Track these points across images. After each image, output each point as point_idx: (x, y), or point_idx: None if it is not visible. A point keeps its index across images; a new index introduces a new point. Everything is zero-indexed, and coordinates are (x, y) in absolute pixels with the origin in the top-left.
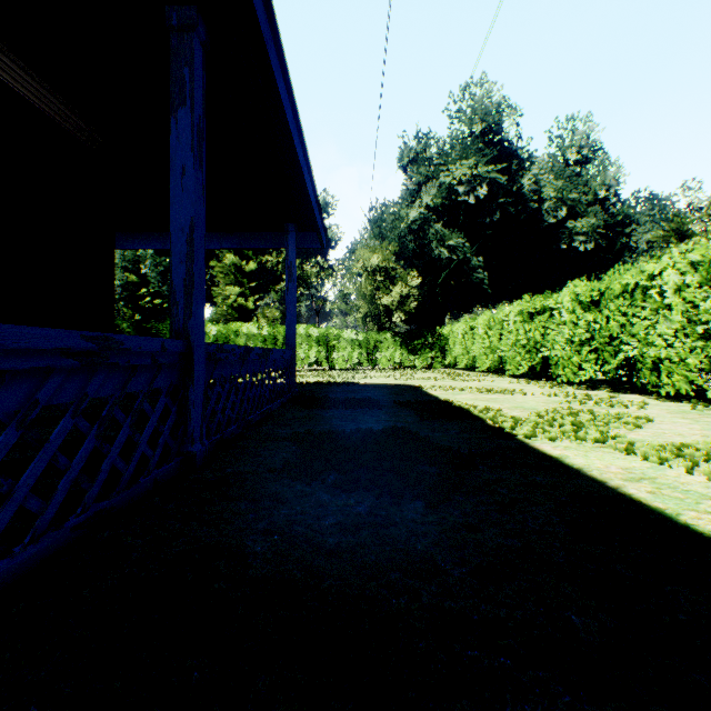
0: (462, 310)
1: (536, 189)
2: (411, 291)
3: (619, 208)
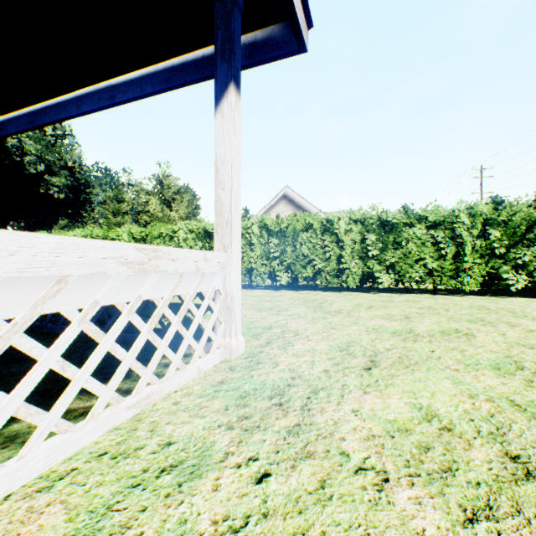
0: None
1: (20, 145)
2: None
3: (84, 175)
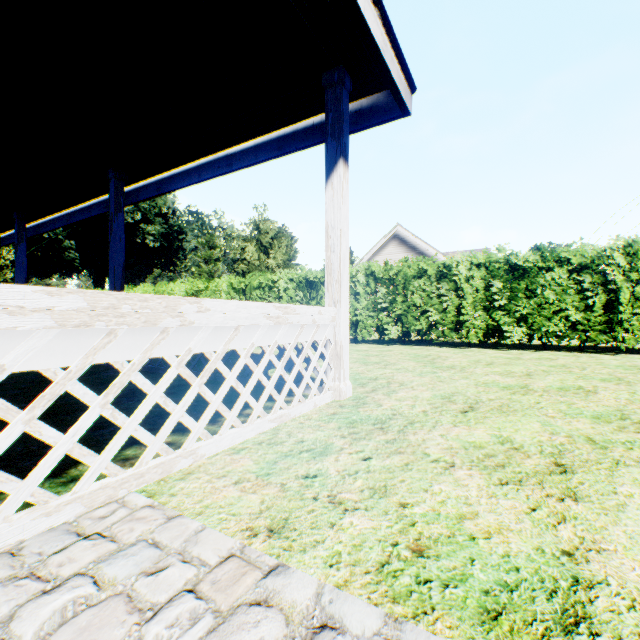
0: (42, 275)
1: None
2: (6, 263)
3: (177, 221)
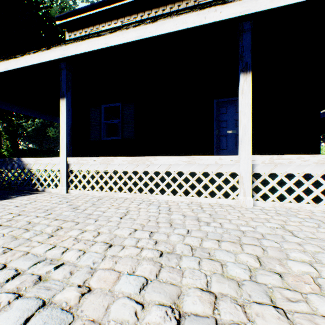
0: None
1: None
2: None
3: None
